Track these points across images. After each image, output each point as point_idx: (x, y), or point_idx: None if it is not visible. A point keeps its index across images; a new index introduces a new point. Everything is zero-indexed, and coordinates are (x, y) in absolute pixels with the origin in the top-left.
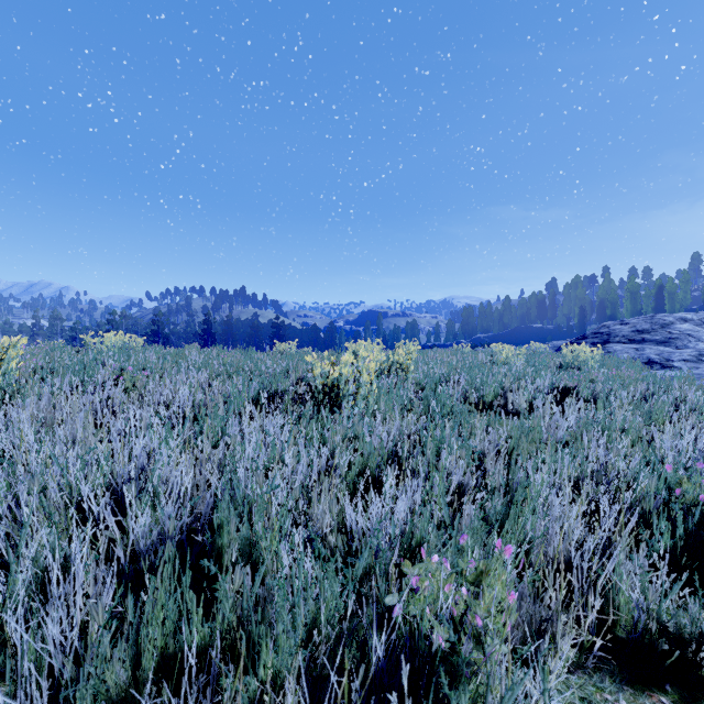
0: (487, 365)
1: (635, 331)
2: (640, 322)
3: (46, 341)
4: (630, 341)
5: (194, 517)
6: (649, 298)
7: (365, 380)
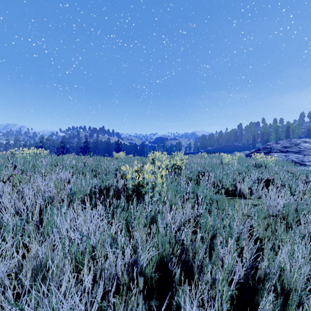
0: (220, 165)
1: (283, 147)
2: (285, 143)
3: None
4: (281, 152)
5: None
6: (283, 132)
7: (159, 181)
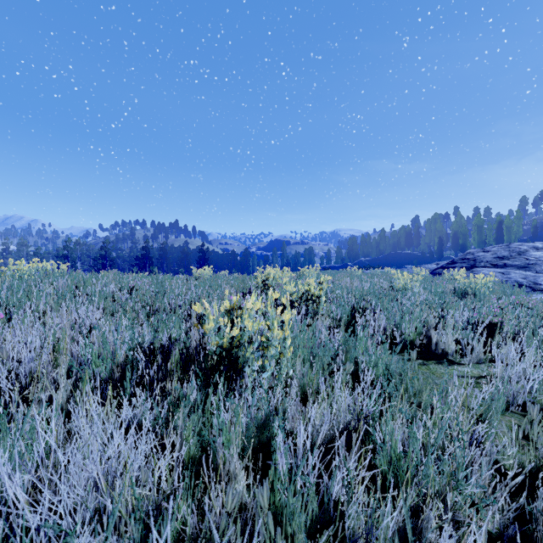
0: (392, 293)
1: (496, 257)
2: (500, 250)
3: None
4: (494, 266)
5: None
6: (491, 231)
7: (277, 335)
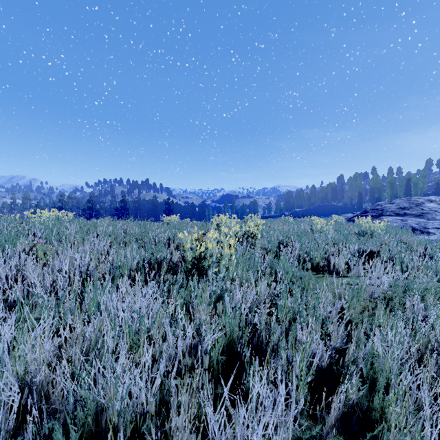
0: (310, 233)
1: (399, 208)
2: (402, 202)
3: (3, 215)
4: (396, 215)
5: (49, 415)
6: (401, 187)
7: (226, 252)
